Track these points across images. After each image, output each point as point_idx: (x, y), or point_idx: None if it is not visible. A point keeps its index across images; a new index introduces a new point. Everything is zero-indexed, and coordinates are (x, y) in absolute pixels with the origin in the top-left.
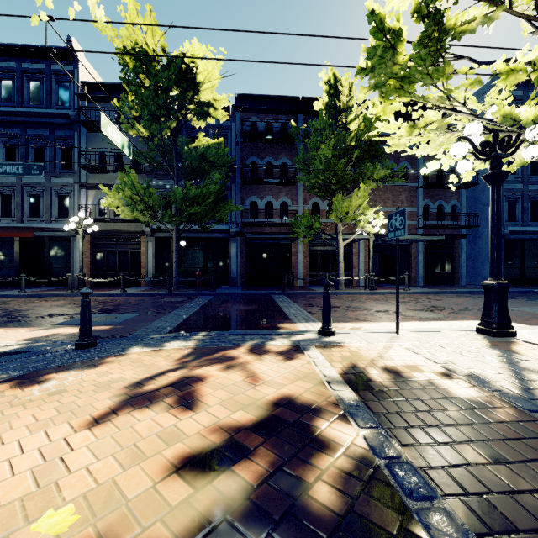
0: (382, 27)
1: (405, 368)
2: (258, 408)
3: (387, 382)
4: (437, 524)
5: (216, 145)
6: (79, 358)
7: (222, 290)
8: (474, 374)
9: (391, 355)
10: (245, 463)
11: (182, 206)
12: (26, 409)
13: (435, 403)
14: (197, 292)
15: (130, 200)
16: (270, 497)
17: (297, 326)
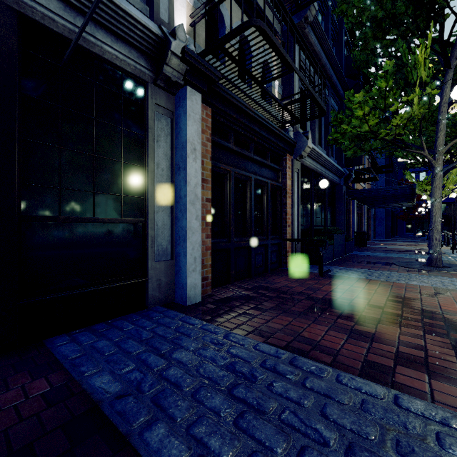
0: None
1: None
2: None
3: None
4: None
5: None
6: None
7: None
8: None
9: None
10: None
11: None
12: None
13: None
14: None
15: None
16: None
17: None
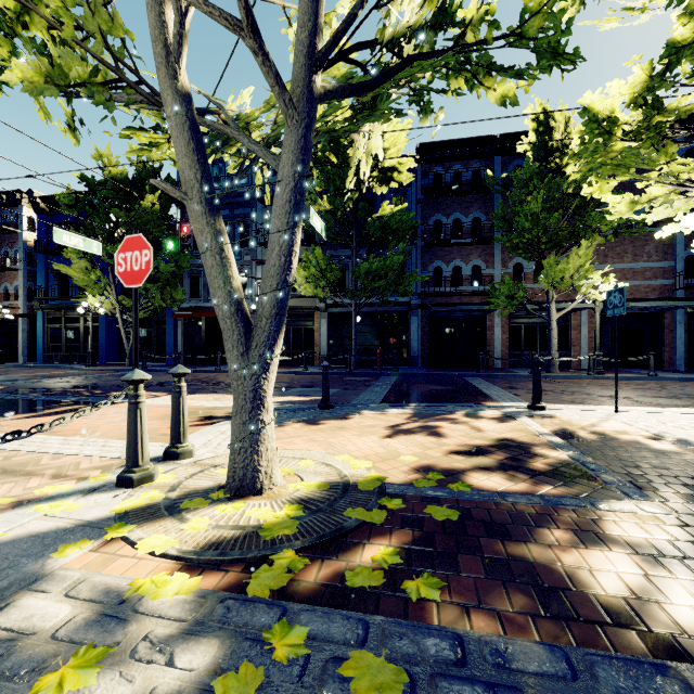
0: (596, 119)
1: (614, 433)
2: (488, 441)
3: (592, 438)
4: (604, 477)
5: (400, 211)
6: (330, 414)
7: (404, 370)
8: (682, 439)
9: (603, 425)
10: (490, 456)
11: (365, 280)
12: (333, 433)
13: (632, 449)
14: (379, 372)
15: (312, 277)
16: (508, 464)
17: (503, 404)
